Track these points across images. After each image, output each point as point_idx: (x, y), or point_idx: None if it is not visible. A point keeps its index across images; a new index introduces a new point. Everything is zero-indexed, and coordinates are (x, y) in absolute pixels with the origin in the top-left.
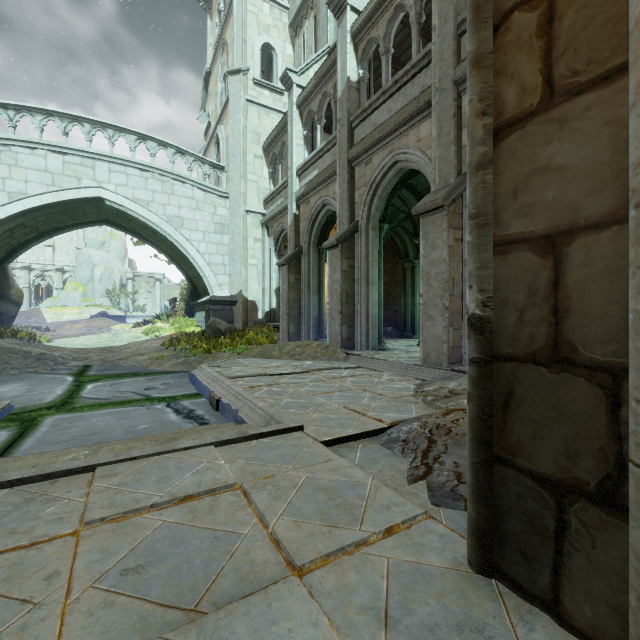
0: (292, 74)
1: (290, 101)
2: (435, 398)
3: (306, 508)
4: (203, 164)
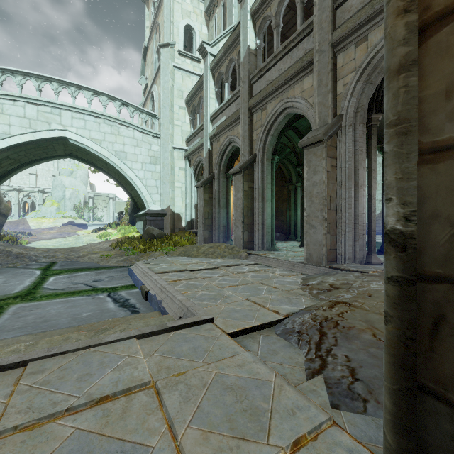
0: (206, 46)
1: (205, 66)
2: (319, 291)
3: (214, 413)
4: (141, 113)
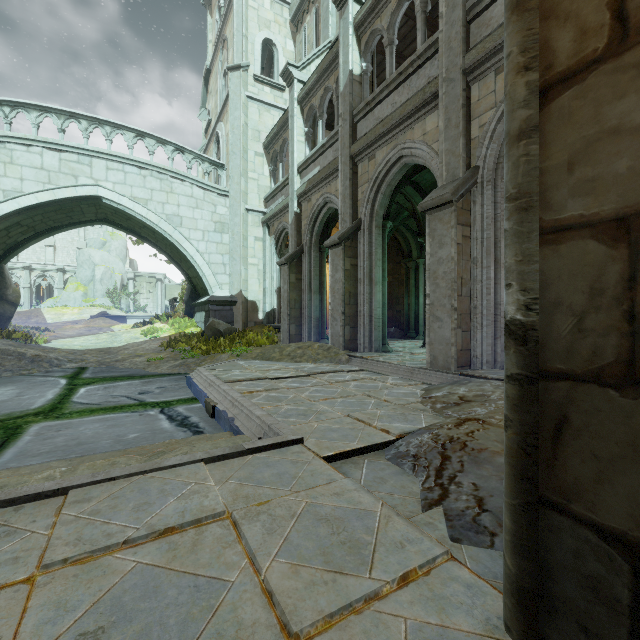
0: (293, 69)
1: (291, 97)
2: (445, 405)
3: (305, 546)
4: (202, 162)
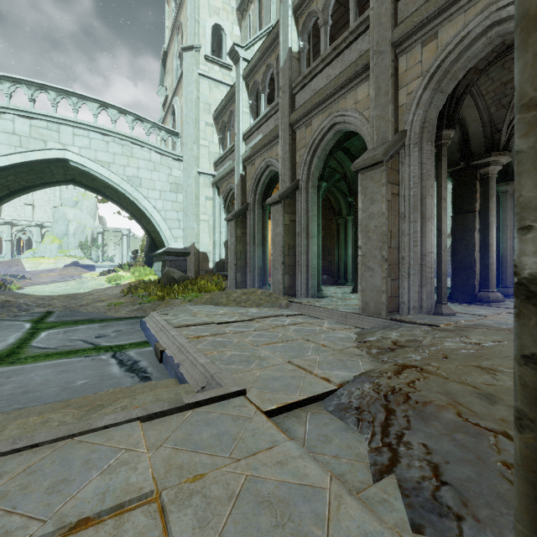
0: (239, 49)
1: (237, 73)
2: (380, 351)
3: None
4: (160, 130)
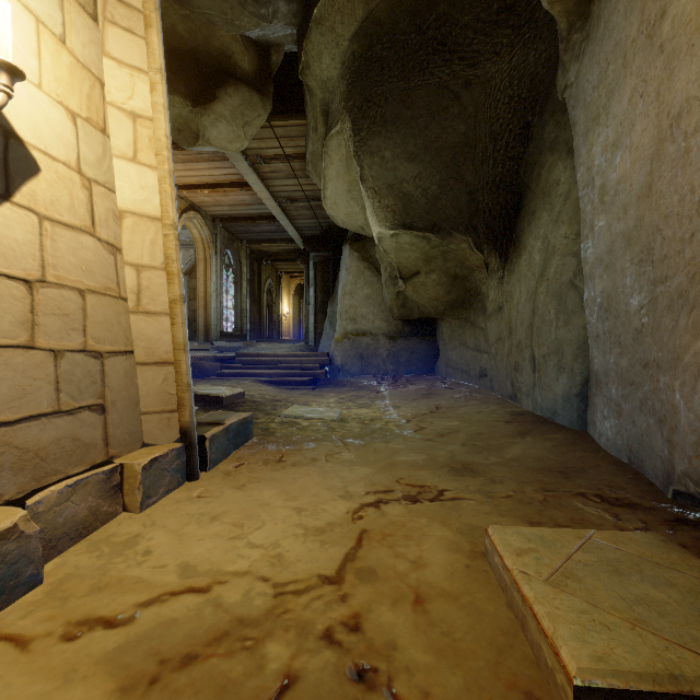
0: None
1: None
2: None
3: None
4: None
